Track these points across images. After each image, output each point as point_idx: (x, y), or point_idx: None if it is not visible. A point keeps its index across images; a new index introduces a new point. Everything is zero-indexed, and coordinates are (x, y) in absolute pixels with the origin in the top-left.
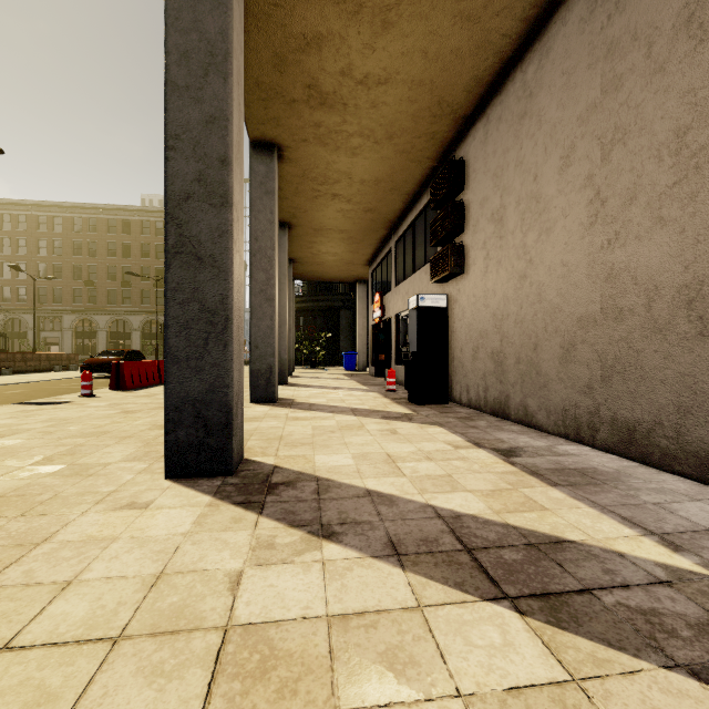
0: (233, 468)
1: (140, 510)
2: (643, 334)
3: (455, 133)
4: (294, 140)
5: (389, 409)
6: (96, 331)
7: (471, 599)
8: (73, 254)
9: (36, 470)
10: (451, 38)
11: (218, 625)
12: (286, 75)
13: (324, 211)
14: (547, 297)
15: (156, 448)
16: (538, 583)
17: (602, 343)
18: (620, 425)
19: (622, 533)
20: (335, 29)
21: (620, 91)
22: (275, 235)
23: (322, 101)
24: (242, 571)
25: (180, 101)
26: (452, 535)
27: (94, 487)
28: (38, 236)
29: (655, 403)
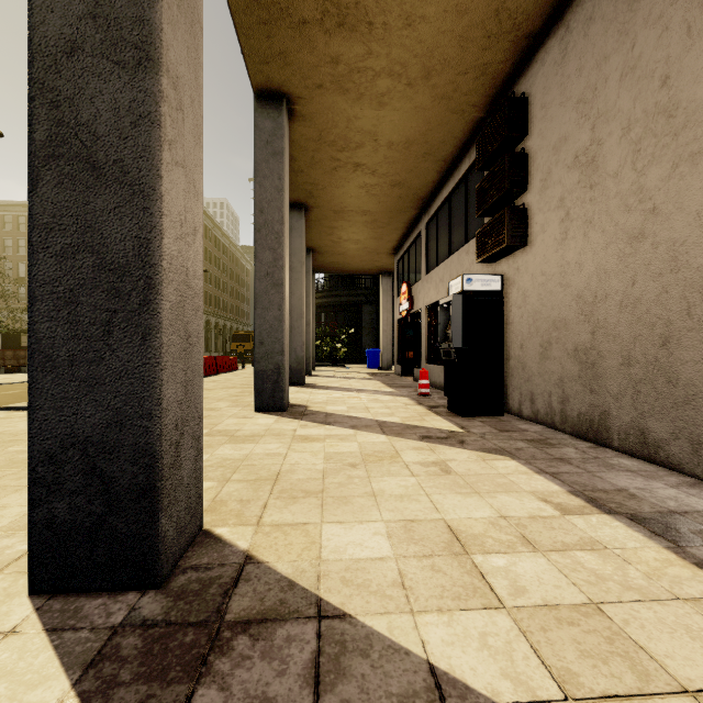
0: (160, 572)
1: None
2: None
3: (514, 64)
4: (306, 86)
5: (427, 423)
6: None
7: None
8: None
9: None
10: None
11: None
12: None
13: (344, 187)
14: (693, 261)
15: None
16: None
17: None
18: None
19: None
20: None
21: None
22: (284, 205)
23: (341, 20)
24: None
25: None
26: None
27: None
28: None
29: None
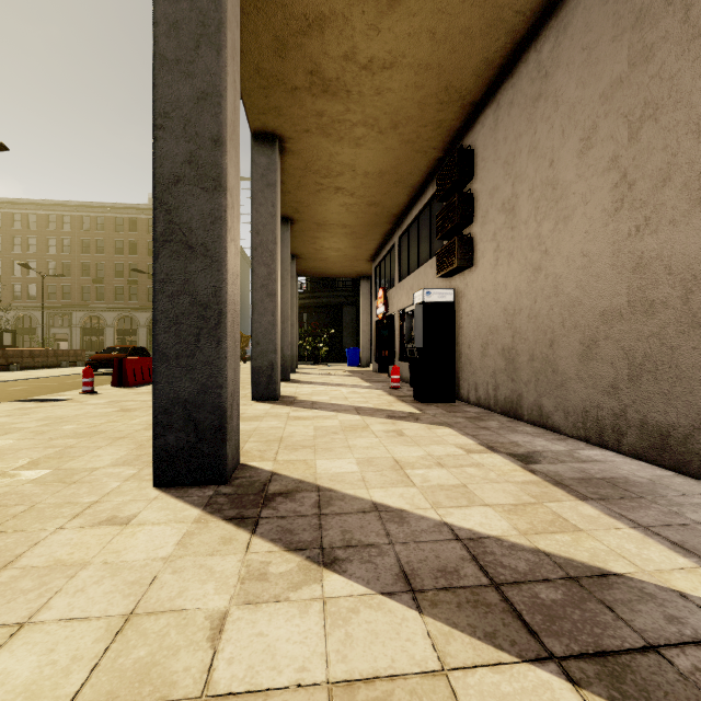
0: (227, 475)
1: (119, 526)
2: (678, 329)
3: (463, 121)
4: (296, 130)
5: (394, 407)
6: (104, 328)
7: (507, 660)
8: (82, 252)
9: (17, 475)
10: (461, 16)
11: (191, 695)
12: (287, 61)
13: (326, 205)
14: (565, 290)
15: (149, 450)
16: (588, 635)
17: (629, 340)
18: (651, 430)
19: (676, 563)
20: (338, 8)
21: (651, 62)
22: (276, 228)
23: (325, 88)
24: (226, 611)
25: (169, 76)
26: (475, 564)
27: (75, 497)
28: (47, 235)
29: (693, 406)
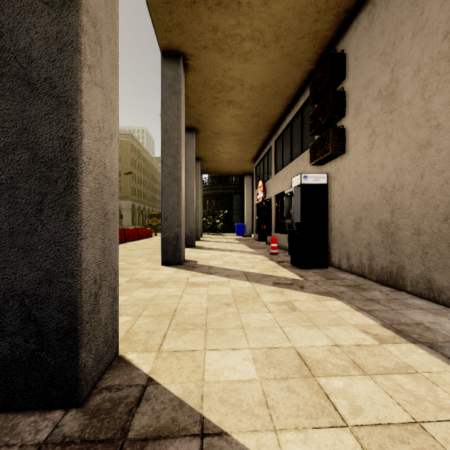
0: (80, 394)
1: None
2: None
3: (335, 31)
4: (196, 47)
5: (277, 273)
6: None
7: None
8: None
9: None
10: None
11: None
12: None
13: (221, 116)
14: None
15: None
16: None
17: None
18: None
19: None
20: None
21: None
22: (181, 127)
23: (219, 0)
24: None
25: None
26: None
27: None
28: None
29: None
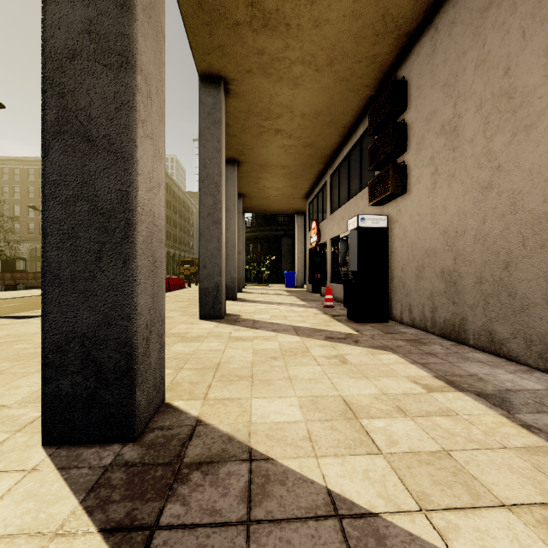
0: (136, 430)
1: None
2: None
3: (396, 55)
4: (239, 71)
5: (331, 327)
6: None
7: None
8: None
9: None
10: None
11: None
12: None
13: (268, 147)
14: (527, 206)
15: None
16: None
17: None
18: None
19: None
20: None
21: None
22: (221, 162)
23: (265, 22)
24: None
25: None
26: None
27: None
28: None
29: None
